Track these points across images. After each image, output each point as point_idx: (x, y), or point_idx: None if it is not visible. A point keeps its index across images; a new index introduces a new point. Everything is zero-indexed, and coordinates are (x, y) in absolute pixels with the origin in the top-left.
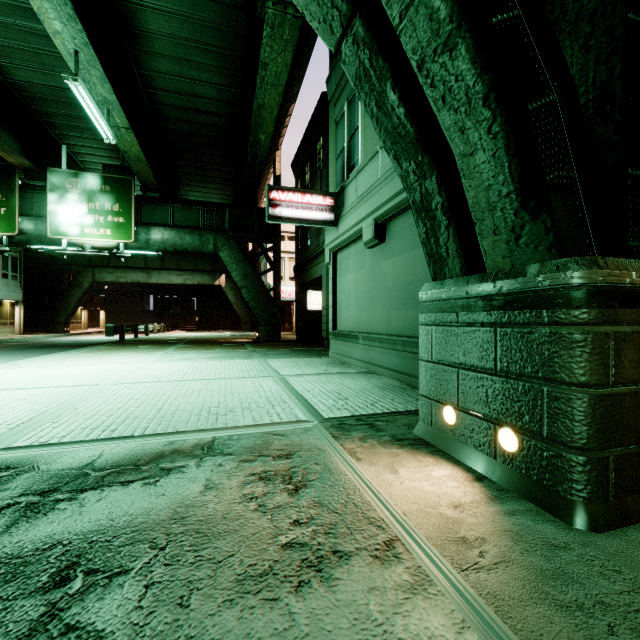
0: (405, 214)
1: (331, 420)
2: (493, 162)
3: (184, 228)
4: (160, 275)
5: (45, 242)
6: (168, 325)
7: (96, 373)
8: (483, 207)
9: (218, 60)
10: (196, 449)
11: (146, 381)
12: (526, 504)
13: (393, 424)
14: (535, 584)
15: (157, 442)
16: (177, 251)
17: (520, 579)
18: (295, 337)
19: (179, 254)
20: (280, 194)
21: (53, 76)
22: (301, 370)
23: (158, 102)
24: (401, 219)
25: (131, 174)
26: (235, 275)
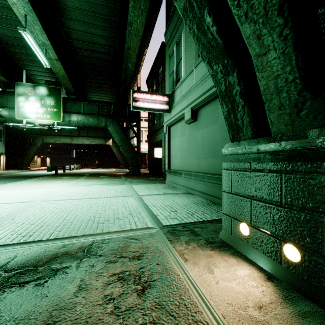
0: (209, 104)
1: (167, 227)
2: (282, 57)
3: (89, 114)
4: (78, 139)
5: (14, 121)
6: (82, 165)
7: (35, 194)
8: (272, 91)
9: (106, 23)
10: (79, 251)
11: (62, 199)
12: (310, 304)
13: (205, 230)
14: None
15: (55, 245)
16: (85, 126)
17: None
18: (148, 172)
19: (86, 128)
20: (139, 95)
21: (17, 31)
22: (150, 192)
23: (74, 46)
24: (206, 107)
25: (60, 85)
26: (116, 139)
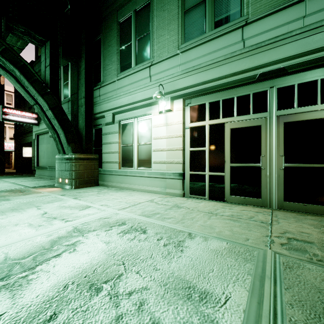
0: None
1: (32, 187)
2: (63, 137)
3: None
4: None
5: None
6: None
7: None
8: (63, 143)
9: None
10: None
11: None
12: (67, 189)
13: (50, 186)
14: (59, 192)
15: None
16: None
17: (58, 192)
18: (14, 171)
19: None
20: (9, 110)
21: None
22: (21, 180)
23: None
24: None
25: None
26: None
